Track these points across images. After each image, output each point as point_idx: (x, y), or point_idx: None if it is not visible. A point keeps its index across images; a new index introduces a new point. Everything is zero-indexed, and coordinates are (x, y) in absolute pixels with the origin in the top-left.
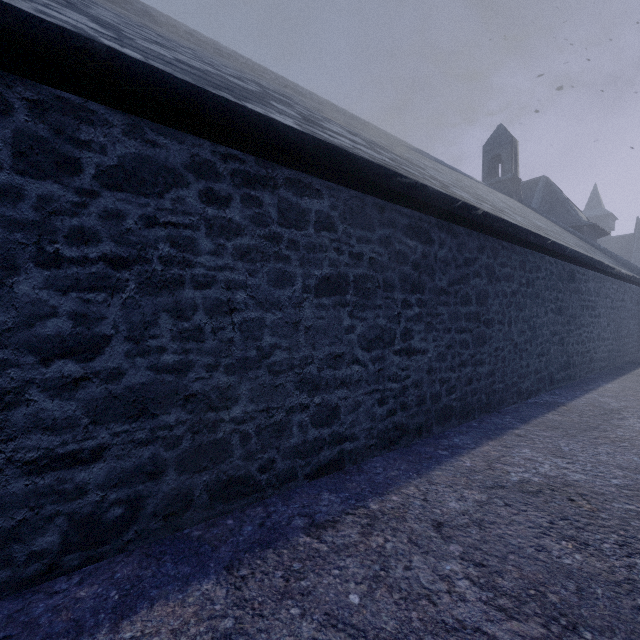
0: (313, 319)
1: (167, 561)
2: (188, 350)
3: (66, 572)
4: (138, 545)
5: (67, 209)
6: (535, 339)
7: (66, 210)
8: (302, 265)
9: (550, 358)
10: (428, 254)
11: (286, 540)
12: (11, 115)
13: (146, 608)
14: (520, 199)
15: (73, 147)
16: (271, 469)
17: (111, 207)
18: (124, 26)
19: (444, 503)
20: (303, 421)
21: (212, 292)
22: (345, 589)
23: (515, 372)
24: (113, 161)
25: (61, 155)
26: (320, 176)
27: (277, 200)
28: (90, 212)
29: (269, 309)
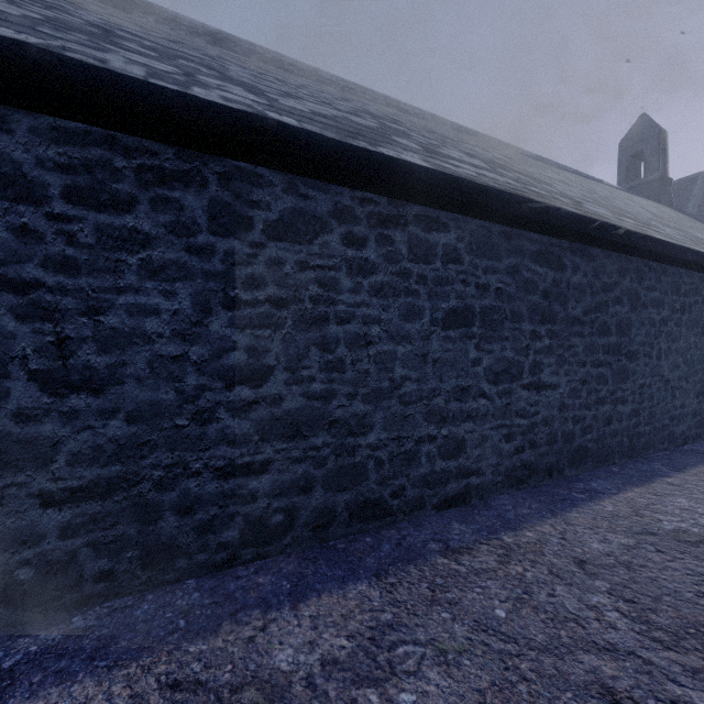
0: (440, 352)
1: (322, 564)
2: (332, 380)
3: (243, 563)
4: (294, 550)
5: (243, 260)
6: (693, 375)
7: (243, 261)
8: (430, 299)
9: None
10: (559, 281)
11: (425, 559)
12: (207, 187)
13: (315, 597)
14: (670, 203)
15: (247, 208)
16: (402, 496)
17: (274, 256)
18: (258, 82)
19: (585, 543)
20: (431, 452)
21: (351, 327)
22: (490, 604)
23: (666, 413)
24: (275, 216)
25: (239, 215)
26: (447, 209)
27: (407, 237)
28: (259, 261)
29: (400, 342)
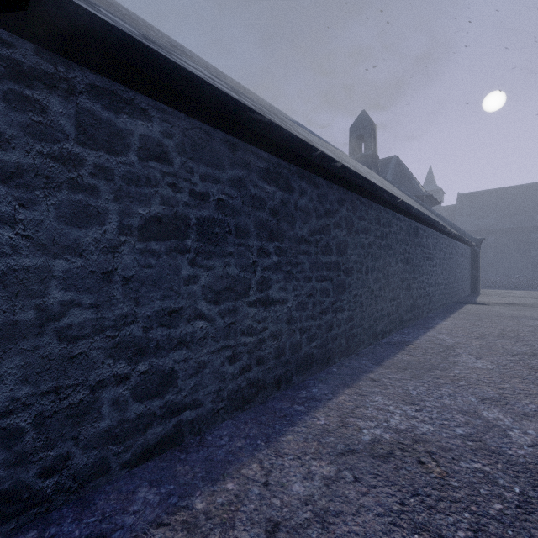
0: (136, 268)
1: None
2: None
3: None
4: None
5: None
6: (388, 286)
7: None
8: (118, 199)
9: (400, 302)
10: (288, 201)
11: None
12: None
13: None
14: (378, 172)
15: None
16: (63, 468)
17: None
18: None
19: (287, 486)
20: (120, 396)
21: None
22: None
23: (371, 316)
24: None
25: None
26: (147, 93)
27: (75, 110)
28: None
29: (60, 254)
